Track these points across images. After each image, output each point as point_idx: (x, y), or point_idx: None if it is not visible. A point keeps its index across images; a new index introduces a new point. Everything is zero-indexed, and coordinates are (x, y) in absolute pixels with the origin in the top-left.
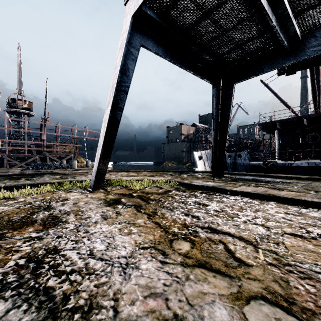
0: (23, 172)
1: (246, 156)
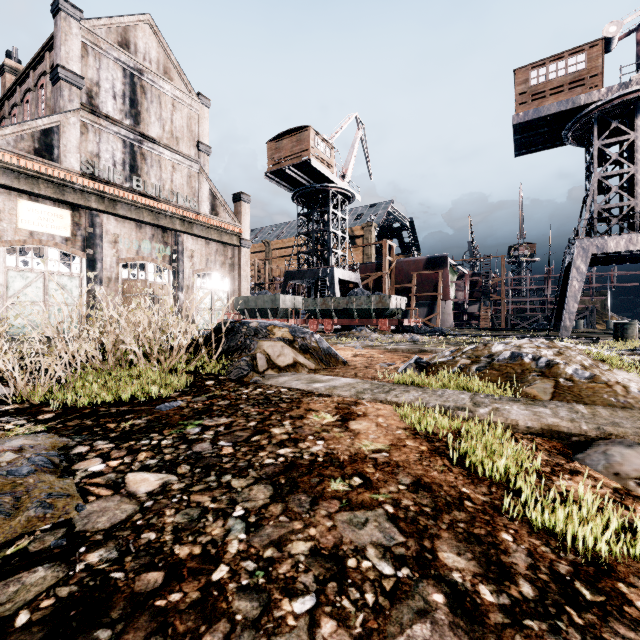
0: None
1: None
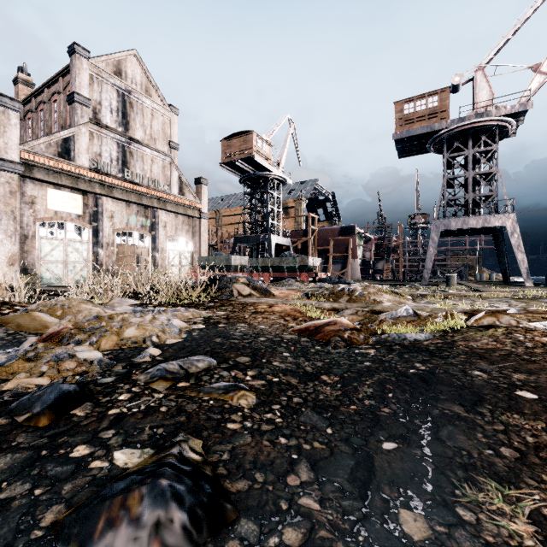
0: None
1: None
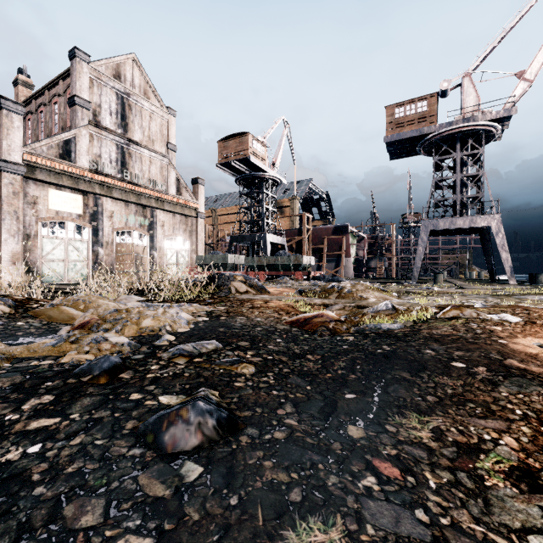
0: None
1: None
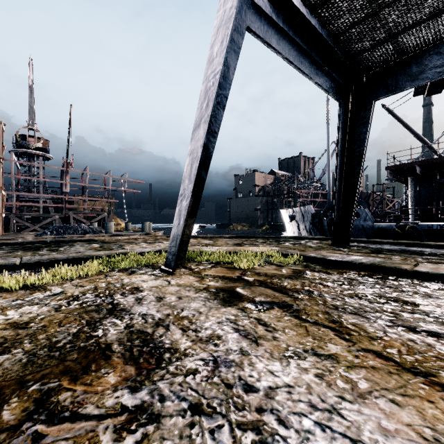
0: (38, 239)
1: (367, 215)
